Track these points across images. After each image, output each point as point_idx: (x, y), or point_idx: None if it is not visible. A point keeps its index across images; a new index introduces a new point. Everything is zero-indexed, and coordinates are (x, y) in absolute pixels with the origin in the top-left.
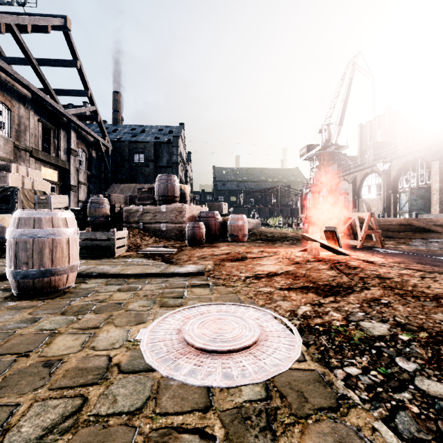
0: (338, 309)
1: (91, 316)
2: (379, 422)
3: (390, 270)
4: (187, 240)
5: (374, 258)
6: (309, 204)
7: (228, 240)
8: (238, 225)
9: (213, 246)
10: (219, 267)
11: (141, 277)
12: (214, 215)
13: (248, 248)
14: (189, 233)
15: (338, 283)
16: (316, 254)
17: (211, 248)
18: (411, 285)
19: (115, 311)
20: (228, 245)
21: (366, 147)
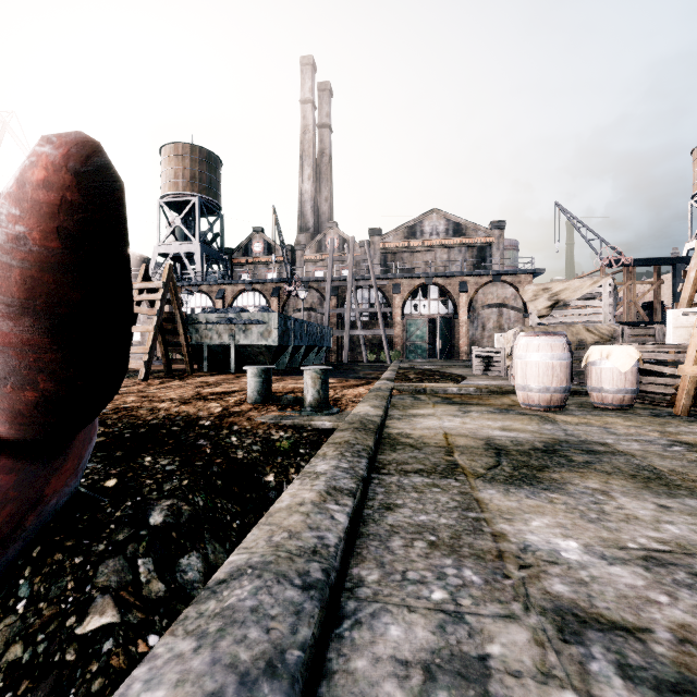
0: None
1: None
2: None
3: None
4: None
5: None
6: None
7: None
8: None
9: None
10: None
11: None
12: None
13: None
14: None
15: None
16: None
17: None
18: None
19: None
20: None
21: None
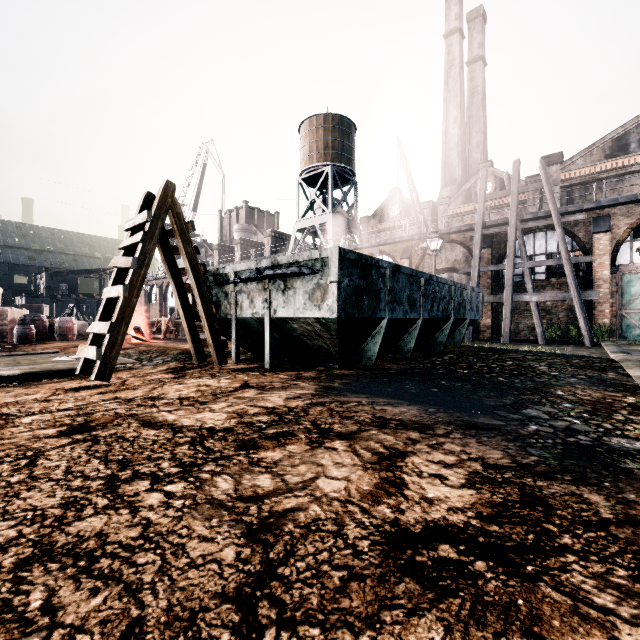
0: (125, 351)
1: (22, 360)
2: (121, 357)
3: (157, 343)
4: (18, 340)
5: (159, 341)
6: (156, 300)
7: (55, 340)
8: (68, 327)
9: (48, 343)
10: (66, 350)
11: (15, 356)
12: (41, 318)
13: (81, 342)
14: (19, 334)
15: (130, 347)
16: (129, 341)
17: (47, 344)
18: (155, 345)
19: (30, 359)
20: (61, 342)
21: (213, 247)
